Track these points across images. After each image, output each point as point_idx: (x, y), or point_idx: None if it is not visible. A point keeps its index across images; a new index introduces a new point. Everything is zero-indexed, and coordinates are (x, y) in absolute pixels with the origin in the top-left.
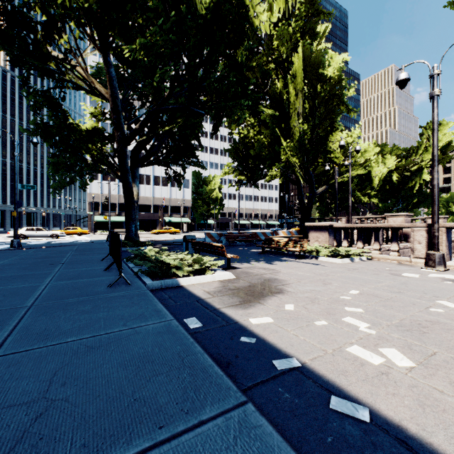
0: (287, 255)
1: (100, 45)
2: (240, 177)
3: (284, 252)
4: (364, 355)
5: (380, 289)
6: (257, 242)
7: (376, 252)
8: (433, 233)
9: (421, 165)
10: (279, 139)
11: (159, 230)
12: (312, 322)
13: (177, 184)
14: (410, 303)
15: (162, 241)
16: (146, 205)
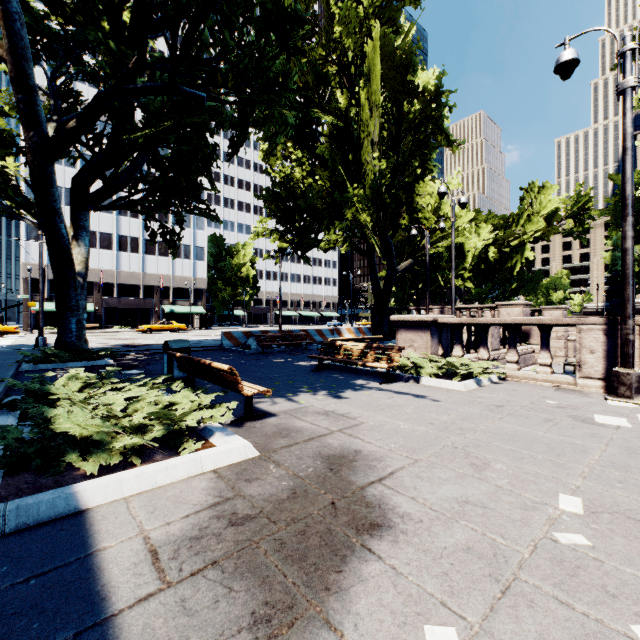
0: (363, 374)
1: None
2: (282, 244)
3: (357, 368)
4: None
5: (610, 479)
6: (308, 347)
7: (512, 366)
8: (626, 335)
9: (522, 239)
10: (343, 185)
11: (151, 327)
12: None
13: (172, 247)
14: None
15: (144, 347)
16: (131, 285)
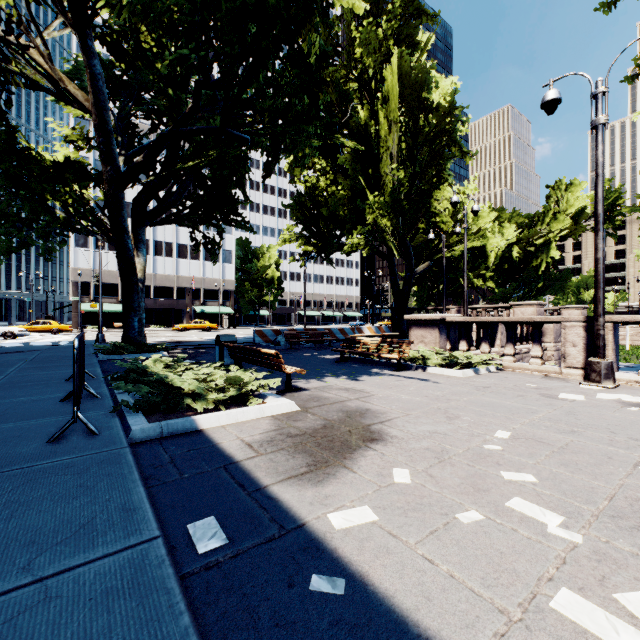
0: (379, 365)
1: (73, 16)
2: (306, 248)
3: (374, 360)
4: (596, 623)
5: (540, 425)
6: (332, 344)
7: (509, 358)
8: (597, 330)
9: (548, 238)
10: (364, 193)
11: (186, 326)
12: (453, 515)
13: (210, 254)
14: (603, 457)
15: (187, 343)
16: (166, 287)
